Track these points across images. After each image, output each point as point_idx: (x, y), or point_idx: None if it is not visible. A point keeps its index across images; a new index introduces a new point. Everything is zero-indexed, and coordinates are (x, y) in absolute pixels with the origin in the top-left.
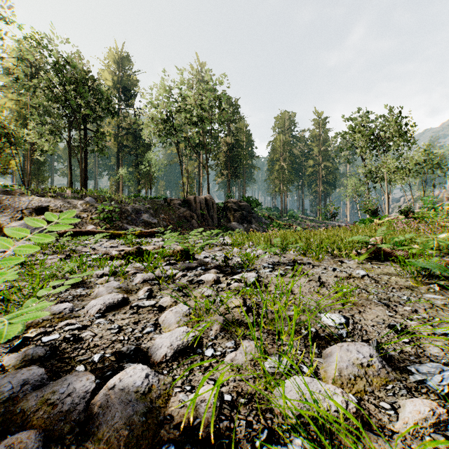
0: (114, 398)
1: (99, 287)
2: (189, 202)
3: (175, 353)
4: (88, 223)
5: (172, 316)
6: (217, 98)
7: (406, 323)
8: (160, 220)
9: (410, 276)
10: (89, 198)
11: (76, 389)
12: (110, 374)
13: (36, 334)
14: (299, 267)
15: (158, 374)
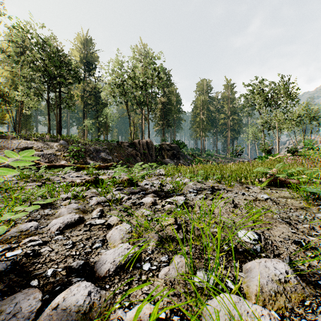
0: (55, 319)
1: (62, 209)
2: (134, 144)
3: (116, 269)
4: (61, 159)
5: (117, 233)
6: (155, 69)
7: (308, 239)
8: (113, 157)
9: (301, 199)
10: (62, 141)
11: (22, 309)
12: (58, 290)
13: (2, 250)
14: (216, 192)
15: (101, 290)
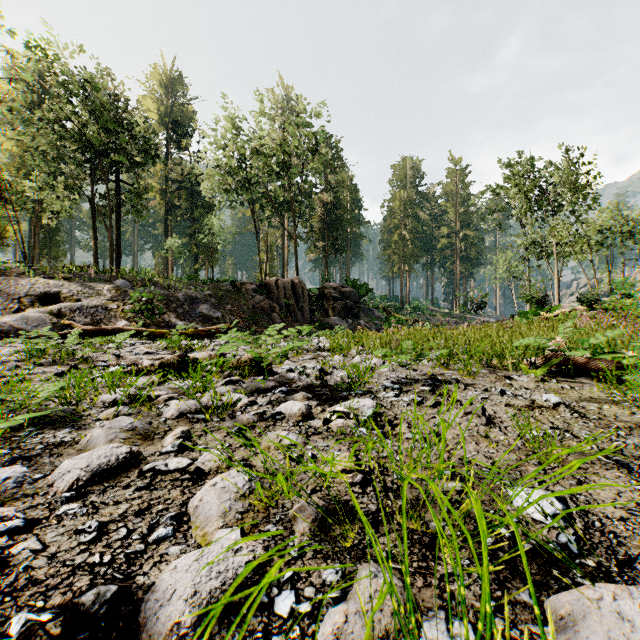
0: None
1: (95, 430)
2: (268, 287)
3: (201, 616)
4: (119, 317)
5: (215, 498)
6: (309, 136)
7: None
8: (225, 313)
9: (632, 405)
10: (121, 280)
11: None
12: None
13: None
14: (442, 388)
15: None
